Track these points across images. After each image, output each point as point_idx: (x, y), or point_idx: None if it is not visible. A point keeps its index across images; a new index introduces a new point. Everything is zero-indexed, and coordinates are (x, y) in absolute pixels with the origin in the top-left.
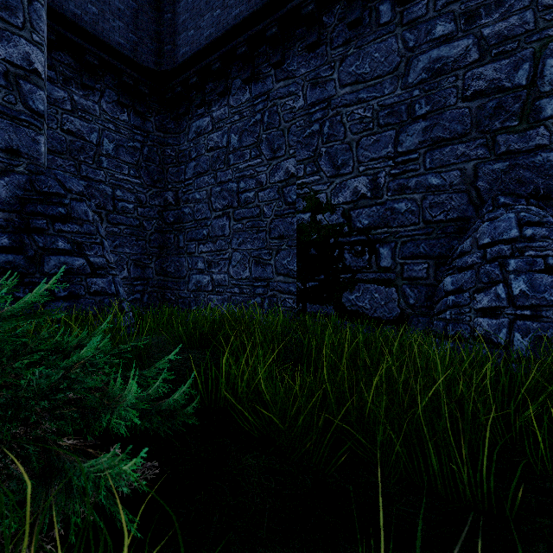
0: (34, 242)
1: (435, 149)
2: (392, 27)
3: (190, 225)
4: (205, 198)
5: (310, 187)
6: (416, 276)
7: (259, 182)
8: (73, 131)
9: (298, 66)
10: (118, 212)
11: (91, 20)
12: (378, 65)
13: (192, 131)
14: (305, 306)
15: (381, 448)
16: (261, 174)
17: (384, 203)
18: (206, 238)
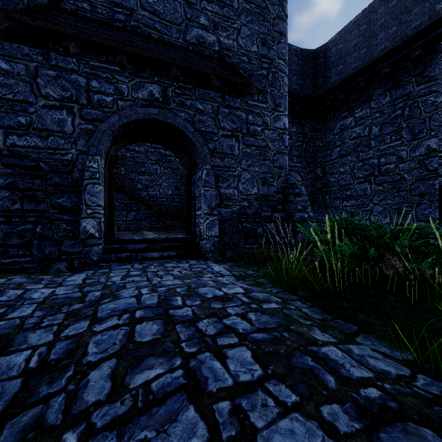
0: (289, 207)
1: None
2: None
3: (335, 188)
4: (348, 171)
5: None
6: None
7: (399, 157)
8: None
9: (440, 71)
10: None
11: None
12: None
13: (336, 128)
14: None
15: None
16: (401, 151)
17: None
18: (349, 196)
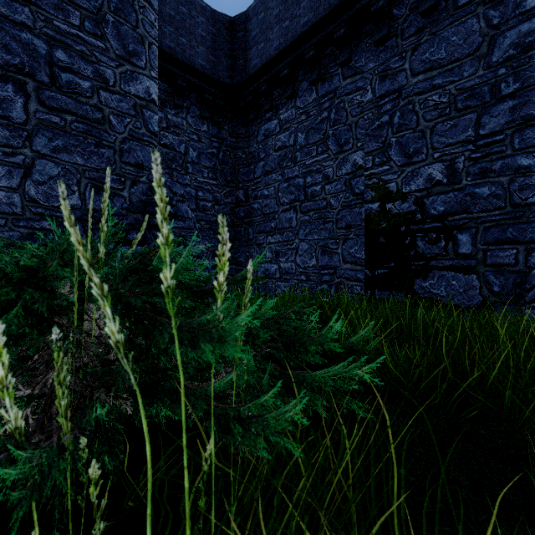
0: (154, 236)
1: (526, 127)
2: (473, 7)
3: (259, 218)
4: (273, 194)
5: (379, 178)
6: (502, 263)
7: (326, 176)
8: (167, 145)
9: (366, 61)
10: (200, 210)
11: (181, 50)
12: (456, 48)
13: (260, 134)
14: (373, 293)
15: (509, 405)
16: (327, 168)
17: (463, 188)
18: (274, 230)
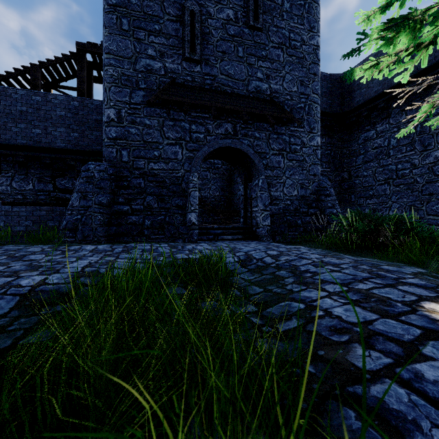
0: (321, 204)
1: None
2: None
3: (359, 189)
4: (370, 174)
5: None
6: None
7: (413, 164)
8: None
9: None
10: None
11: None
12: None
13: (361, 139)
14: None
15: None
16: (414, 159)
17: None
18: (372, 196)
